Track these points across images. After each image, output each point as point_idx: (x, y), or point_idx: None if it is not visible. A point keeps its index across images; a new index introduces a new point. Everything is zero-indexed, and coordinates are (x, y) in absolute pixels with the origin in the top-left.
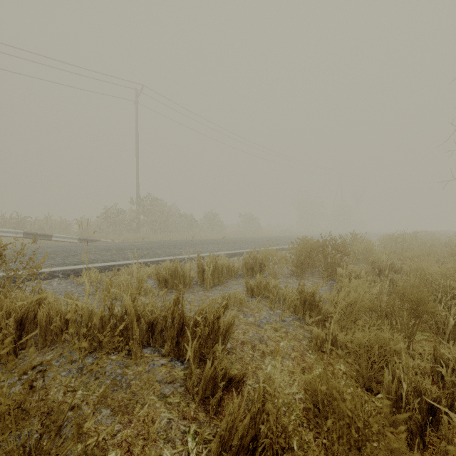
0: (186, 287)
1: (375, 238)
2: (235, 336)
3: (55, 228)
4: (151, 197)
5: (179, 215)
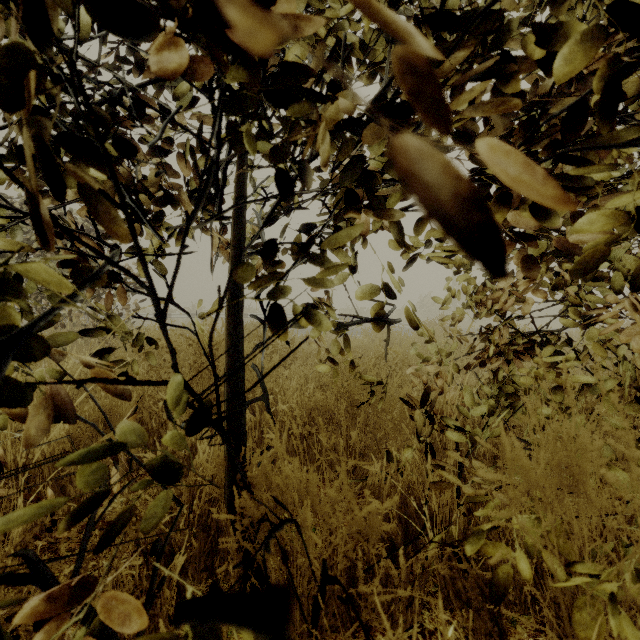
0: None
1: None
2: None
3: None
4: None
5: None
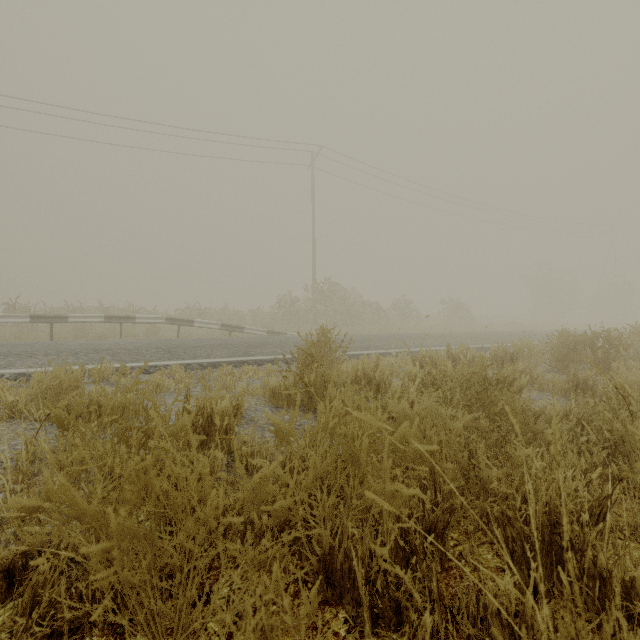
0: None
1: None
2: None
3: (233, 320)
4: (330, 282)
5: (363, 303)
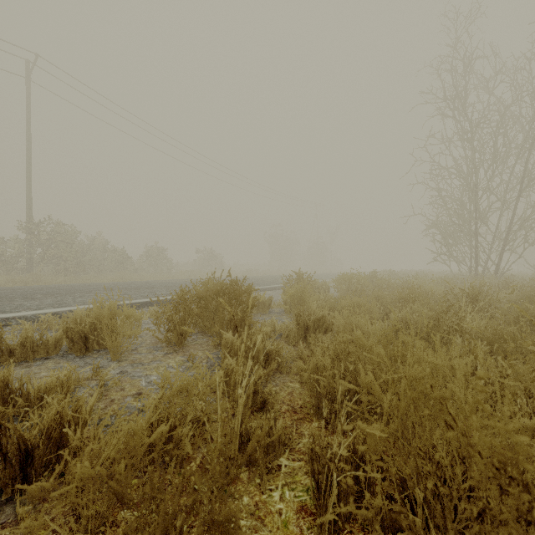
0: None
1: None
2: None
3: None
4: (53, 222)
5: (103, 249)
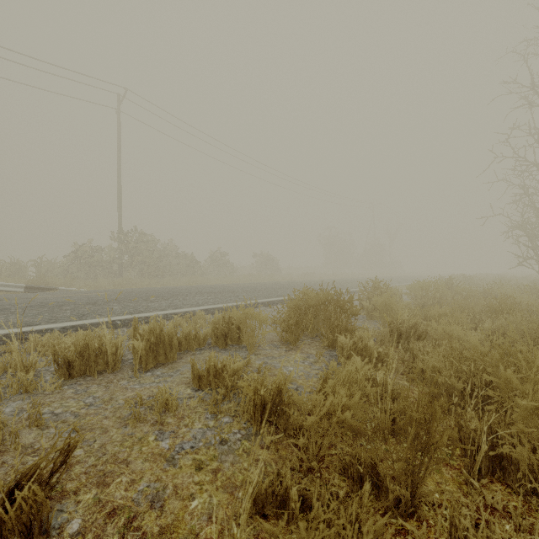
0: (108, 371)
1: (408, 283)
2: (106, 495)
3: (1, 271)
4: (138, 232)
5: (176, 255)
